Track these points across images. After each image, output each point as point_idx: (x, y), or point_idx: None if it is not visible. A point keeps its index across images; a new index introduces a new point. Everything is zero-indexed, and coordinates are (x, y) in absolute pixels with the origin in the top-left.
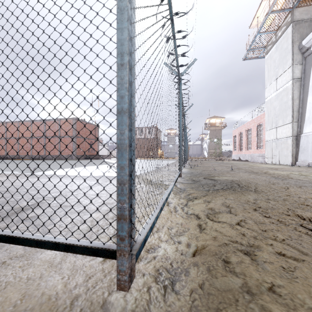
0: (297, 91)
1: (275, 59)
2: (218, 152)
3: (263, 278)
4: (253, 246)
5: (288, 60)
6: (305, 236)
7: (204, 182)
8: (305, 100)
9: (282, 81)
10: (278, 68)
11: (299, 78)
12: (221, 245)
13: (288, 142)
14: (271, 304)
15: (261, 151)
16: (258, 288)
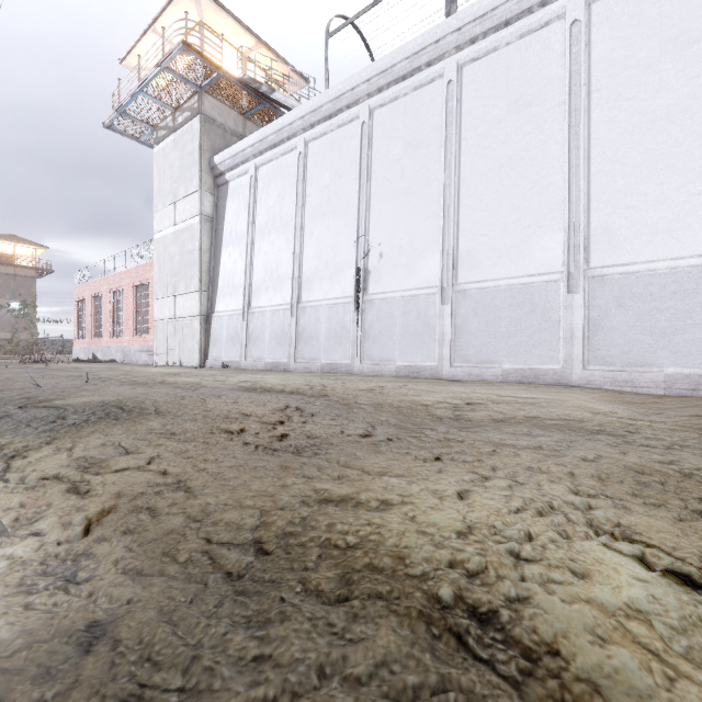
0: (208, 238)
1: (173, 163)
2: (24, 340)
3: (207, 501)
4: (183, 480)
5: (195, 177)
6: (237, 448)
7: (29, 416)
8: (219, 258)
9: (185, 210)
10: (179, 183)
11: (210, 216)
12: (134, 498)
13: (194, 325)
14: (221, 514)
15: (145, 340)
16: (205, 511)
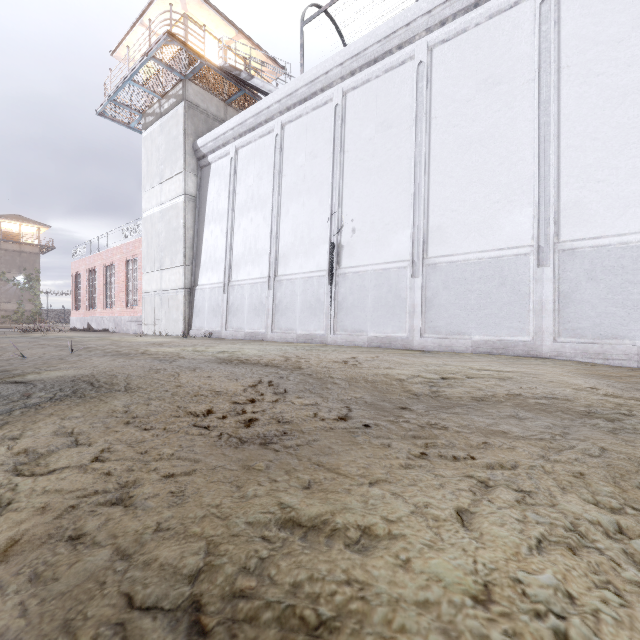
0: (191, 216)
1: (160, 146)
2: (29, 310)
3: (145, 522)
4: (127, 486)
5: (180, 159)
6: (199, 438)
7: None
8: (202, 234)
9: (171, 190)
10: (165, 165)
11: (193, 196)
12: (61, 515)
13: (179, 297)
14: (157, 549)
15: (135, 311)
16: (138, 541)
